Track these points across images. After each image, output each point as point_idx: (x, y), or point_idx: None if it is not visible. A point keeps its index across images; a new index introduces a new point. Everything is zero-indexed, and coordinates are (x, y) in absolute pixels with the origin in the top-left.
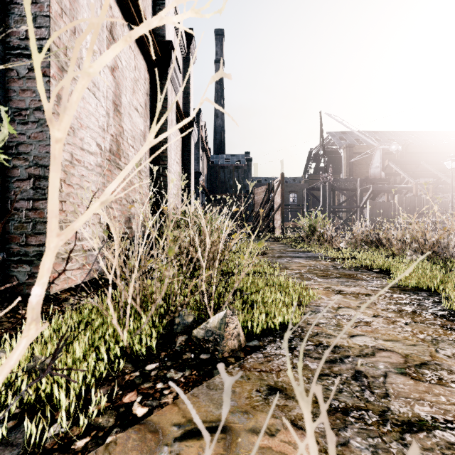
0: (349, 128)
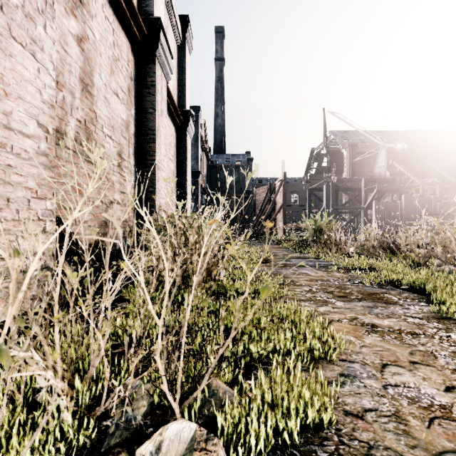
0: (353, 126)
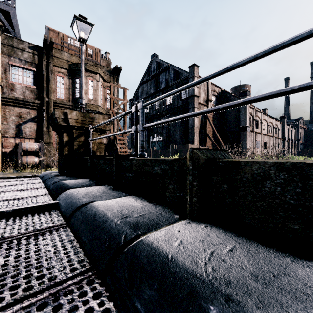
0: None
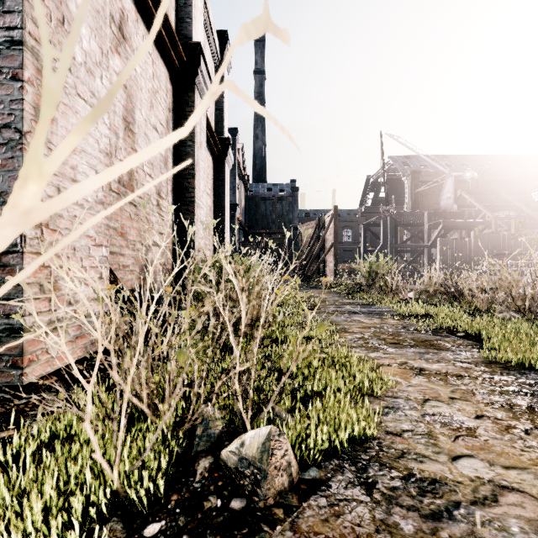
0: (415, 151)
